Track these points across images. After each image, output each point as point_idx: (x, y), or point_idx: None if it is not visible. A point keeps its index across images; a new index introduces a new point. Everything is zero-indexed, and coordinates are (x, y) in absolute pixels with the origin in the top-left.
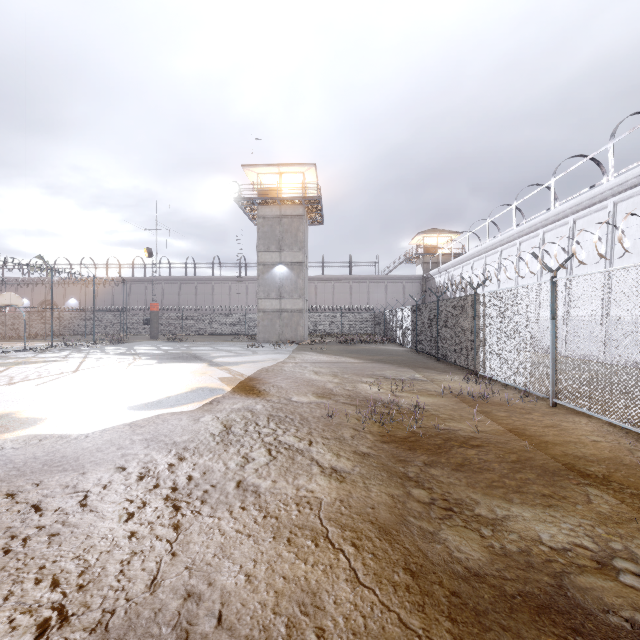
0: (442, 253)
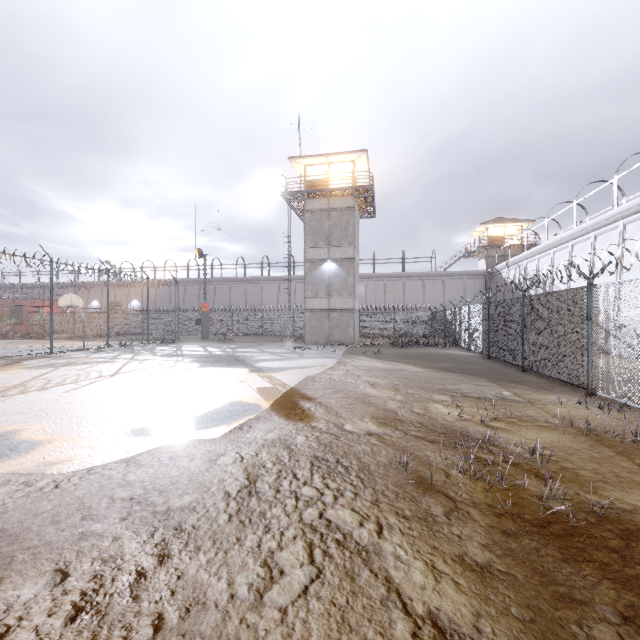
0: (510, 245)
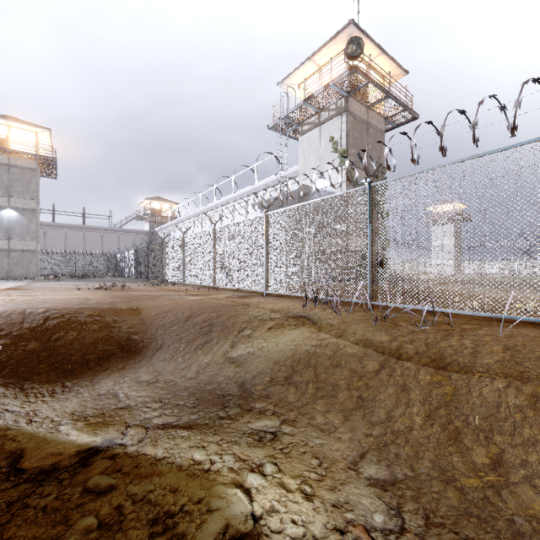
0: (164, 216)
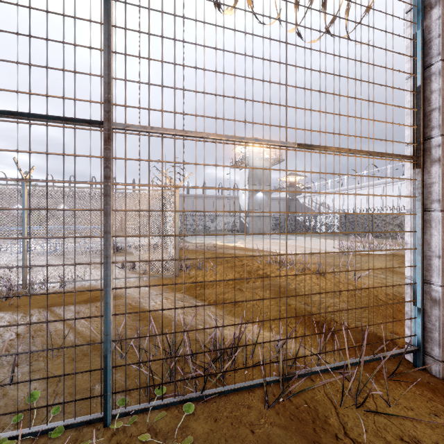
0: (299, 186)
